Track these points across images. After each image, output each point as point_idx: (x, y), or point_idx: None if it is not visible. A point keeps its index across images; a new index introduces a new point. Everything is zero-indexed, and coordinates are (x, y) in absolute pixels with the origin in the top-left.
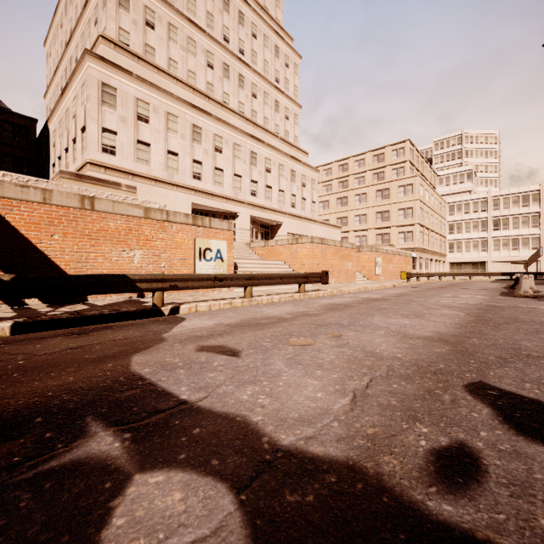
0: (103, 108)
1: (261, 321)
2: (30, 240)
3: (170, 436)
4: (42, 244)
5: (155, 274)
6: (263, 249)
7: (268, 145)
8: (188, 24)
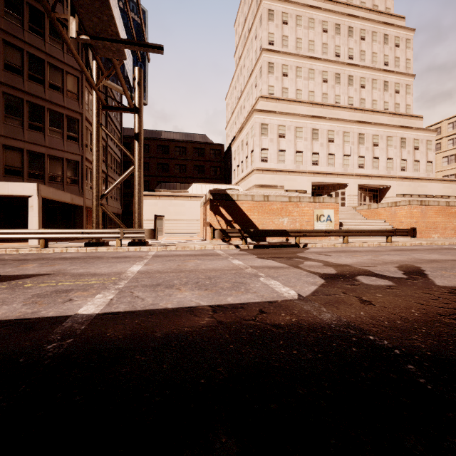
0: (261, 137)
1: (346, 251)
2: (248, 216)
3: (311, 260)
4: (251, 217)
5: (296, 229)
6: (367, 211)
7: (375, 124)
8: (309, 60)
